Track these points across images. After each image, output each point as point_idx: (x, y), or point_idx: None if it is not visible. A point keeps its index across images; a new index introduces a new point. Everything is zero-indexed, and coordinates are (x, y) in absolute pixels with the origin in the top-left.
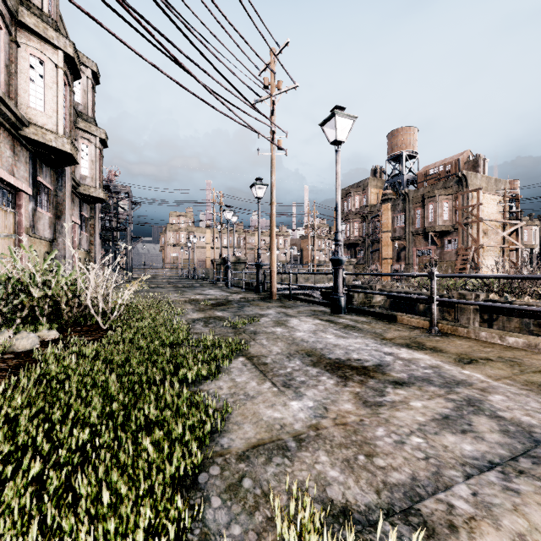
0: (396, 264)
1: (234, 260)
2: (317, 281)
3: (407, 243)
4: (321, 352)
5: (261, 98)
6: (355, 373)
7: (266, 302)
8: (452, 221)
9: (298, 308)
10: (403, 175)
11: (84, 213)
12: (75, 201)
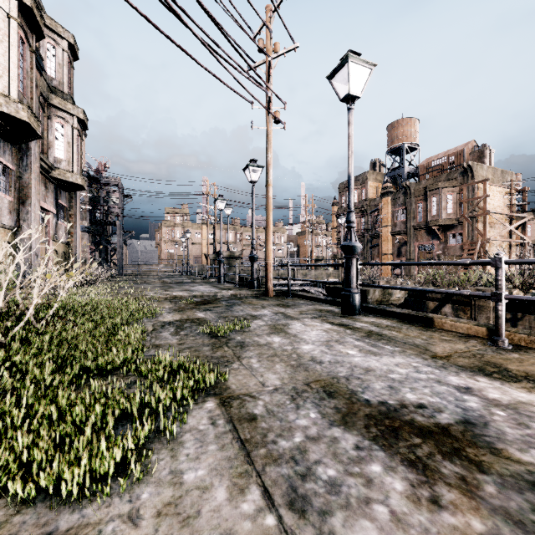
0: (396, 259)
1: (228, 255)
2: (315, 277)
3: (408, 237)
4: (349, 387)
5: (255, 64)
6: (435, 449)
7: (261, 299)
8: (457, 214)
9: (300, 308)
10: (404, 168)
11: (61, 201)
12: (49, 187)
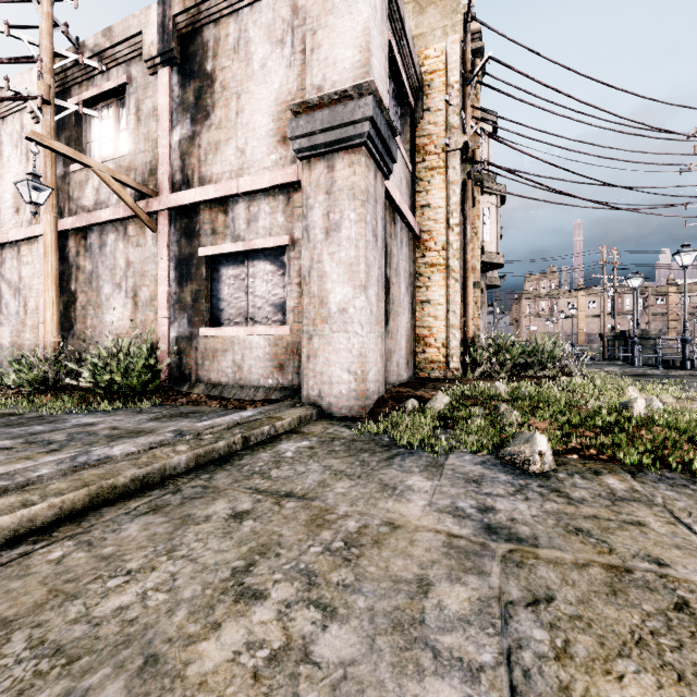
0: None
1: (638, 334)
2: None
3: None
4: None
5: (689, 166)
6: None
7: None
8: None
9: None
10: None
11: None
12: None
